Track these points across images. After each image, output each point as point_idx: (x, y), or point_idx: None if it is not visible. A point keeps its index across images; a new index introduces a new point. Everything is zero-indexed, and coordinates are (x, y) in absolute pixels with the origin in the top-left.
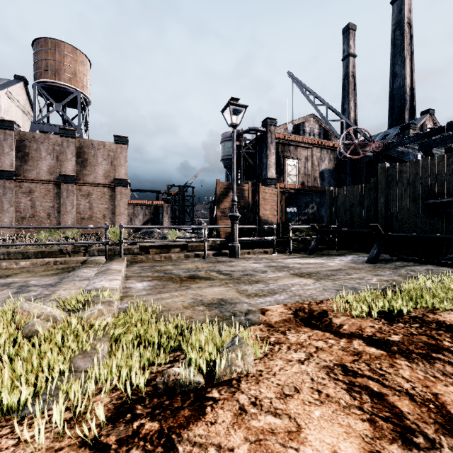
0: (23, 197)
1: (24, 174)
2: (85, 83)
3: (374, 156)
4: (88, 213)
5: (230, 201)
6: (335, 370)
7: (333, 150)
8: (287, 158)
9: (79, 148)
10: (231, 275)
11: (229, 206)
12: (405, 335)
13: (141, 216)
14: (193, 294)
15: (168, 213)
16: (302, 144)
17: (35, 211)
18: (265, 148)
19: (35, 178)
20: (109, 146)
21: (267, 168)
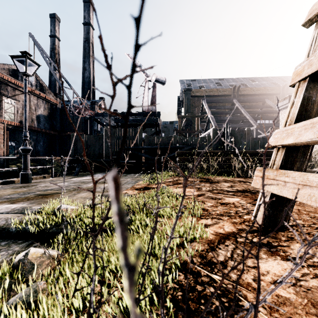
0: None
1: None
2: None
3: (89, 118)
4: None
5: None
6: (178, 187)
7: (47, 101)
8: (5, 96)
9: None
10: (67, 189)
11: None
12: (172, 183)
13: None
14: (78, 198)
15: None
16: (21, 88)
17: None
18: None
19: None
20: None
21: None
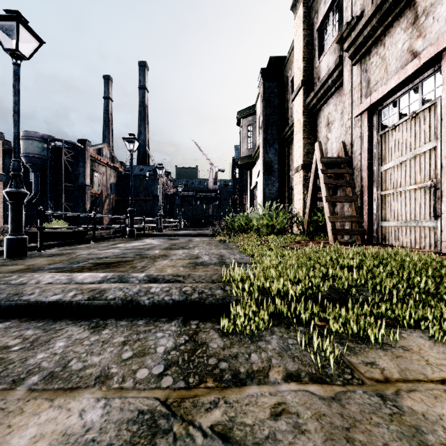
0: None
1: None
2: None
3: (173, 194)
4: None
5: (107, 205)
6: None
7: (116, 170)
8: (95, 171)
9: None
10: None
11: (107, 208)
12: None
13: None
14: None
15: None
16: (102, 163)
17: None
18: (82, 161)
19: None
20: None
21: (86, 177)
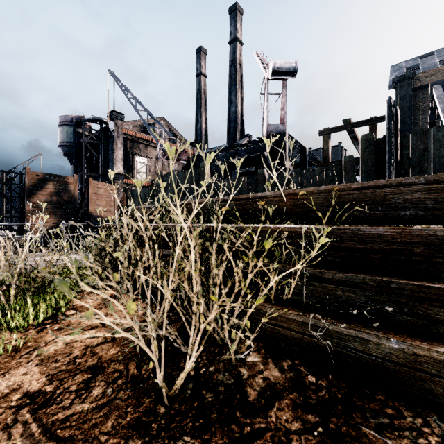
0: None
1: None
2: None
3: (186, 164)
4: None
5: (47, 194)
6: None
7: None
8: (137, 155)
9: None
10: None
11: (46, 200)
12: None
13: None
14: None
15: None
16: (152, 143)
17: None
18: (111, 141)
19: None
20: None
21: (113, 163)
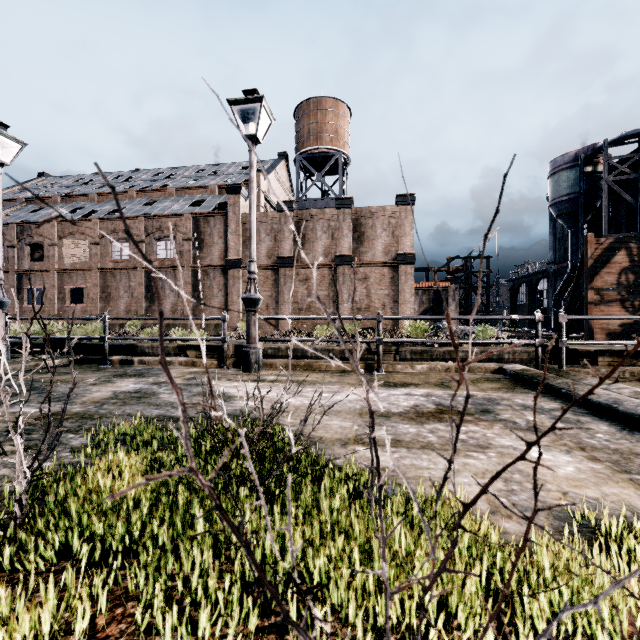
0: (300, 286)
1: (301, 259)
2: (346, 140)
3: None
4: (364, 302)
5: (615, 272)
6: None
7: None
8: None
9: (355, 220)
10: None
11: (613, 281)
12: None
13: (415, 305)
14: None
15: (456, 299)
16: None
17: (311, 302)
18: None
19: (310, 262)
20: (390, 212)
21: None
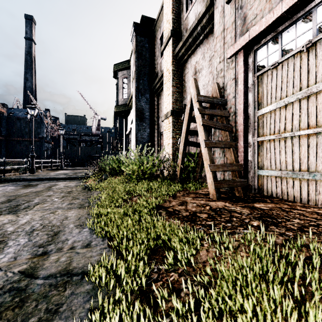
0: None
1: None
2: None
3: (58, 136)
4: None
5: None
6: None
7: None
8: None
9: None
10: None
11: None
12: None
13: None
14: None
15: None
16: None
17: None
18: None
19: None
20: None
21: None
